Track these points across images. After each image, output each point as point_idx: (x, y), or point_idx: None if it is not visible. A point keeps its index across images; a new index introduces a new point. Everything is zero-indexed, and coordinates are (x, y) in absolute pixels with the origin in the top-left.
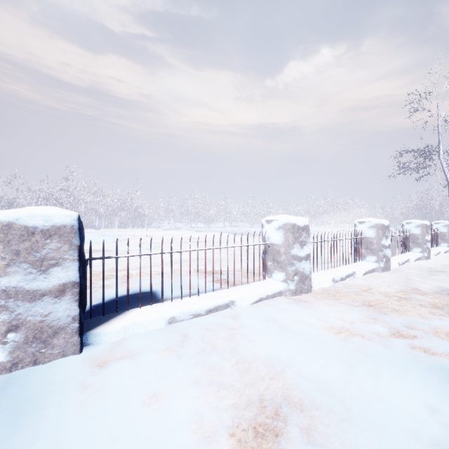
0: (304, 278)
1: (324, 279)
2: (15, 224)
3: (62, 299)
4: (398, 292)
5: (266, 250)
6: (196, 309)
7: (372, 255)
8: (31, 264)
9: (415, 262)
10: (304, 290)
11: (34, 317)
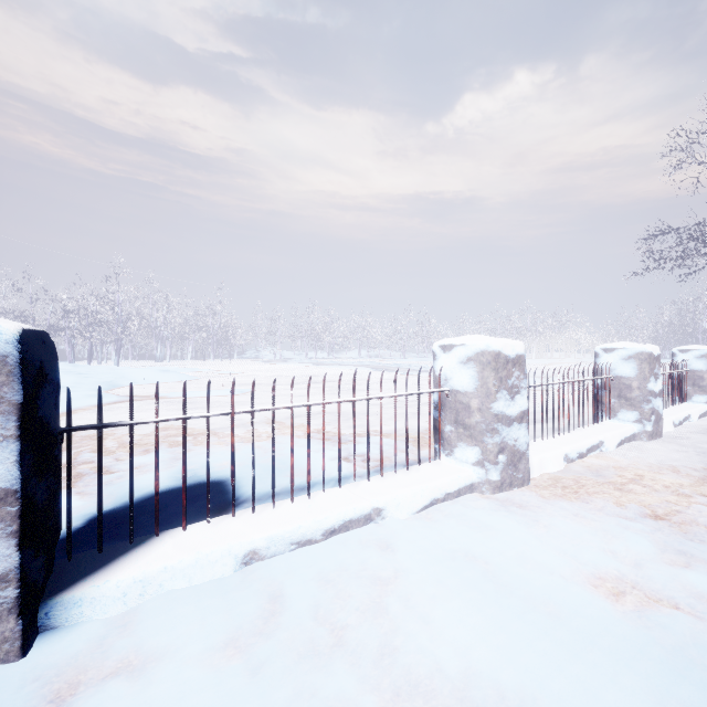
0: (517, 458)
1: (550, 457)
2: None
3: None
4: (700, 485)
5: (441, 403)
6: (304, 529)
7: (629, 408)
8: None
9: (699, 419)
10: (517, 480)
11: None
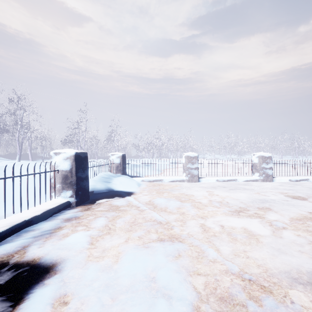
0: (268, 176)
1: (283, 179)
2: (189, 156)
3: (195, 170)
4: None
5: (252, 165)
6: (224, 179)
7: None
8: (191, 163)
9: None
10: (268, 180)
11: (191, 172)
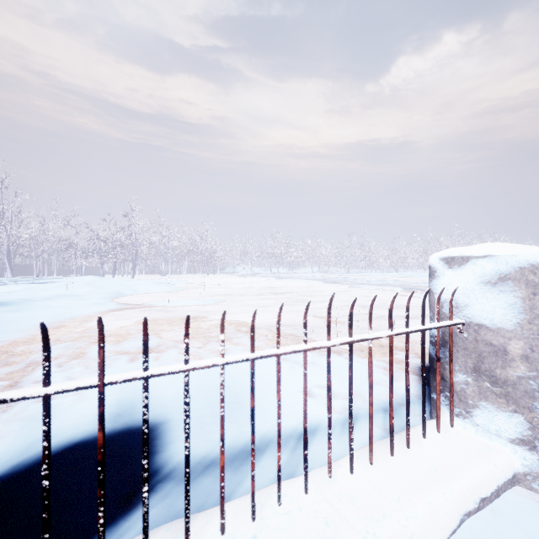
0: None
1: None
2: None
3: None
4: None
5: (446, 339)
6: None
7: None
8: None
9: None
10: None
11: None
